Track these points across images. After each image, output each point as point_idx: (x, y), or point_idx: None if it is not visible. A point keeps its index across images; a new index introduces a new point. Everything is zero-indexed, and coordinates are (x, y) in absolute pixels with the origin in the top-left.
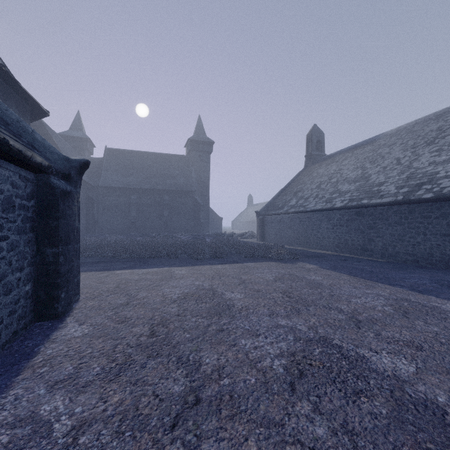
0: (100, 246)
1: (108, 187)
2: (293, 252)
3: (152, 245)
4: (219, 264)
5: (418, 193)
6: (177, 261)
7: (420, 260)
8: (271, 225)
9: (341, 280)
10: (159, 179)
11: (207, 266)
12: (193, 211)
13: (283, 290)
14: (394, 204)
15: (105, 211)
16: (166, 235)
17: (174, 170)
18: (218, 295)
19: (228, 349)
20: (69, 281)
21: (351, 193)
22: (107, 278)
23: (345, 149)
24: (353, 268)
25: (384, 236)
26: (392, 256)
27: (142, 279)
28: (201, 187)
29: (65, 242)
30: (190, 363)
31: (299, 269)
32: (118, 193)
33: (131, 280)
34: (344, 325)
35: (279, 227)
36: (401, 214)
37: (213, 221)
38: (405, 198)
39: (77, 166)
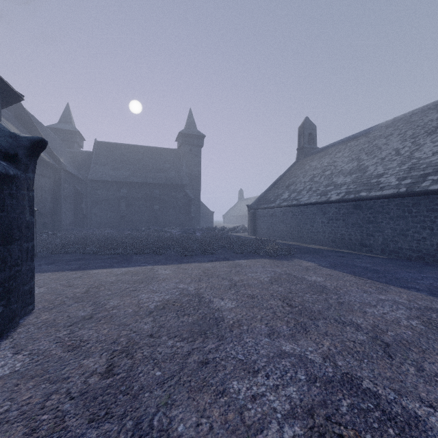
0: (83, 241)
1: (97, 180)
2: (288, 248)
3: (138, 240)
4: (208, 261)
5: (424, 185)
6: (163, 258)
7: (426, 257)
8: (263, 219)
9: (346, 282)
10: (149, 173)
11: (195, 264)
12: (183, 205)
13: (282, 296)
14: (396, 197)
15: (94, 205)
16: (156, 229)
17: (165, 164)
18: (204, 303)
19: (214, 401)
20: (11, 291)
21: (348, 185)
22: (78, 279)
23: (338, 141)
24: (355, 266)
25: (385, 231)
26: (394, 252)
27: (118, 281)
28: (192, 181)
29: (3, 241)
30: (153, 434)
31: (297, 268)
32: (107, 187)
33: (106, 282)
34: (370, 351)
35: (271, 221)
36: (404, 207)
37: (204, 215)
38: (409, 190)
39: (27, 145)
